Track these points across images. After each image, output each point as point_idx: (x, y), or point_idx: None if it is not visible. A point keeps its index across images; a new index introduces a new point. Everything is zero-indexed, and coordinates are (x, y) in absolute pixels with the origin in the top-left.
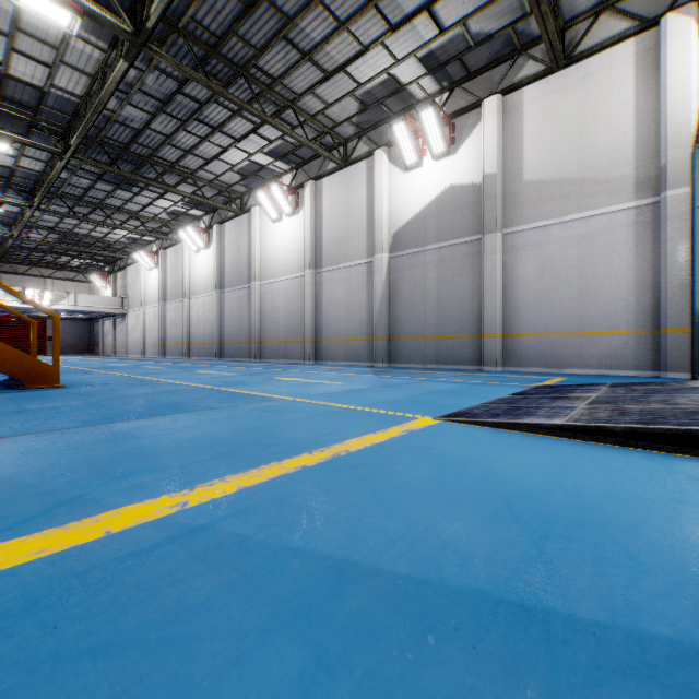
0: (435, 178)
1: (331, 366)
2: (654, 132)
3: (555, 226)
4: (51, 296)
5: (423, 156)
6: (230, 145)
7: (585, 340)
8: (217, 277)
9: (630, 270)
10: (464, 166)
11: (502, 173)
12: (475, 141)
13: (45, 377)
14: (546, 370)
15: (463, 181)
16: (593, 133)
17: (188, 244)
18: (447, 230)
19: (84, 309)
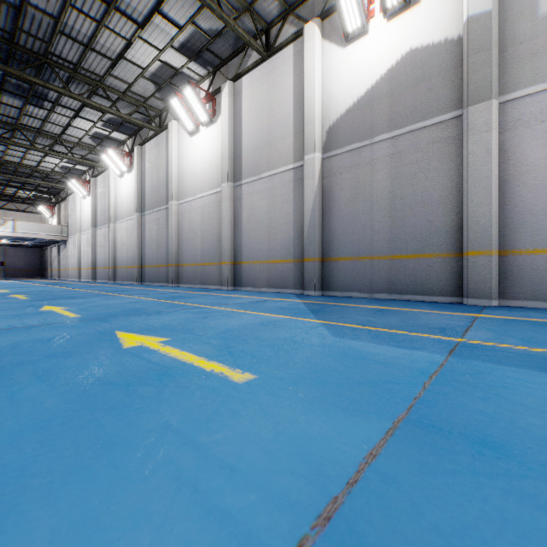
0: (386, 45)
1: (250, 294)
2: None
3: None
4: None
5: (369, 20)
6: (134, 35)
7: None
8: (138, 200)
9: None
10: (432, 18)
11: (498, 12)
12: None
13: None
14: None
15: (431, 40)
16: None
17: (111, 168)
18: (405, 112)
19: (24, 236)
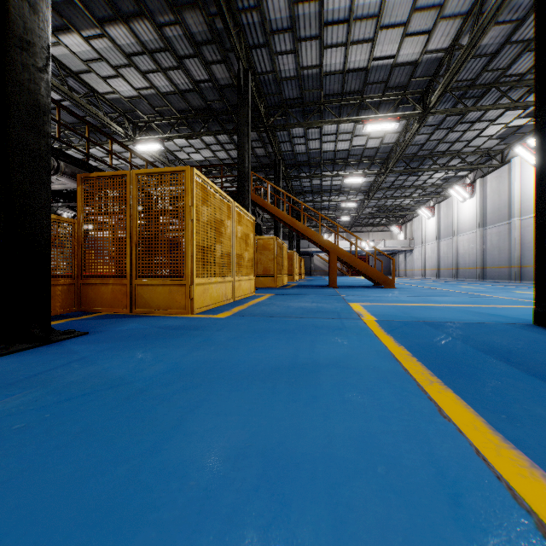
0: None
1: None
2: None
3: None
4: (373, 243)
5: None
6: (488, 125)
7: None
8: (480, 218)
9: None
10: None
11: None
12: None
13: (389, 284)
14: None
15: None
16: None
17: (456, 197)
18: None
19: (389, 249)
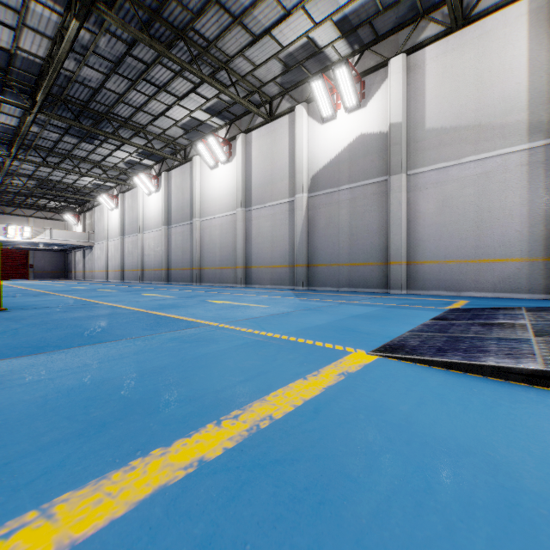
0: (347, 128)
1: (259, 289)
2: (545, 82)
3: (454, 167)
4: (31, 231)
5: (337, 110)
6: (174, 103)
7: (482, 266)
8: (165, 215)
9: (523, 204)
10: (373, 117)
11: (407, 122)
12: (383, 95)
13: None
14: (446, 293)
15: (372, 130)
16: (489, 85)
17: (141, 188)
18: (358, 173)
19: (58, 242)
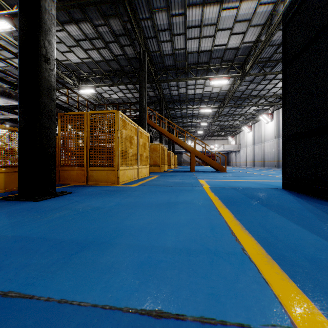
0: None
1: None
2: None
3: None
4: (217, 146)
5: None
6: (279, 82)
7: None
8: (276, 133)
9: None
10: None
11: None
12: None
13: (223, 170)
14: None
15: None
16: None
17: (263, 121)
18: None
19: (226, 150)
